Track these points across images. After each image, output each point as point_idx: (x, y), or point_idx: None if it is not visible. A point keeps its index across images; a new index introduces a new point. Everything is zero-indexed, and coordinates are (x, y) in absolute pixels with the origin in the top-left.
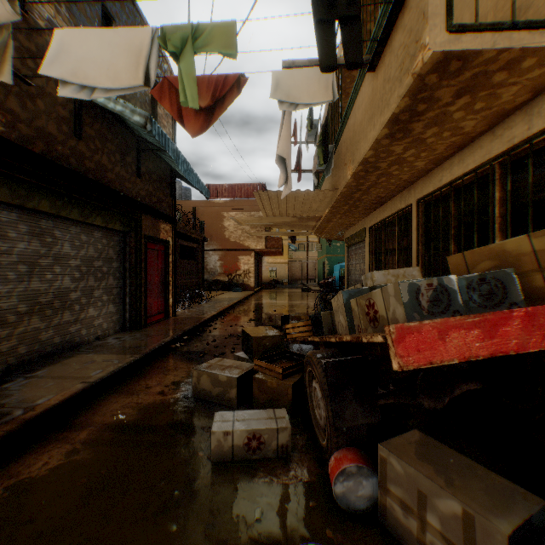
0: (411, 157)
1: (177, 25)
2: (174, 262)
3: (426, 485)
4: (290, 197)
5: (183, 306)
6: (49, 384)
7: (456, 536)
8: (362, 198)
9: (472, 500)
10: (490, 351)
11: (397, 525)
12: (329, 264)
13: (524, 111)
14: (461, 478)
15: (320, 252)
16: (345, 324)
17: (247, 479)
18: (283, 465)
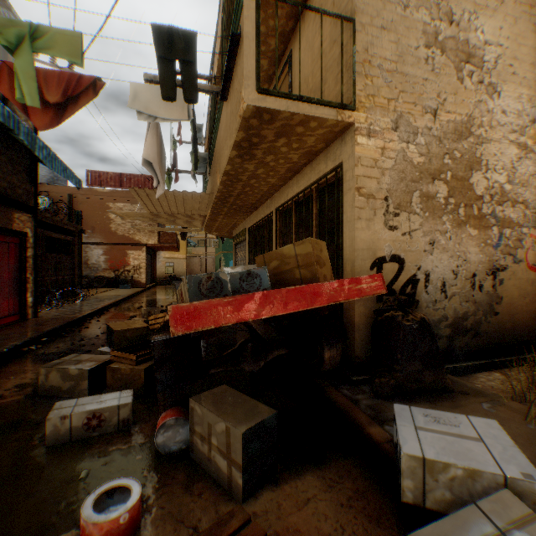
0: (263, 174)
1: (13, 20)
2: (36, 257)
3: (211, 418)
4: (169, 196)
5: (51, 307)
6: None
7: (223, 445)
8: (237, 203)
9: (233, 419)
10: (237, 319)
11: (199, 454)
12: (226, 260)
13: (325, 154)
14: (235, 408)
15: (218, 248)
16: None
17: (82, 453)
18: (123, 435)
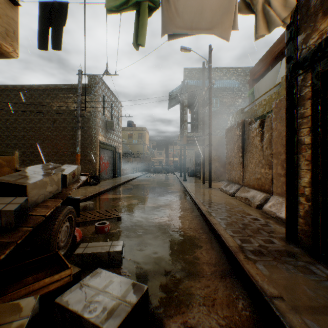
0: None
1: None
2: None
3: None
4: None
5: None
6: (311, 291)
7: None
8: None
9: None
10: None
11: None
12: None
13: None
14: None
15: None
16: (58, 188)
17: None
18: None
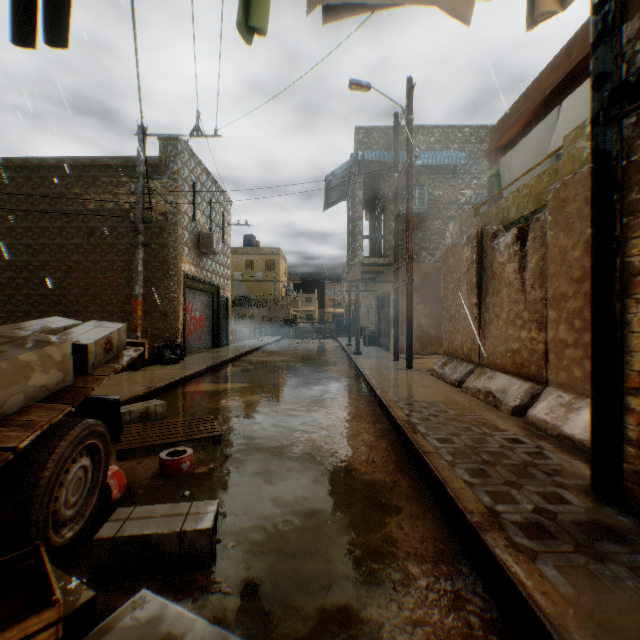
0: None
1: None
2: None
3: None
4: None
5: None
6: None
7: None
8: None
9: None
10: None
11: None
12: None
13: None
14: None
15: None
16: (64, 377)
17: None
18: None
